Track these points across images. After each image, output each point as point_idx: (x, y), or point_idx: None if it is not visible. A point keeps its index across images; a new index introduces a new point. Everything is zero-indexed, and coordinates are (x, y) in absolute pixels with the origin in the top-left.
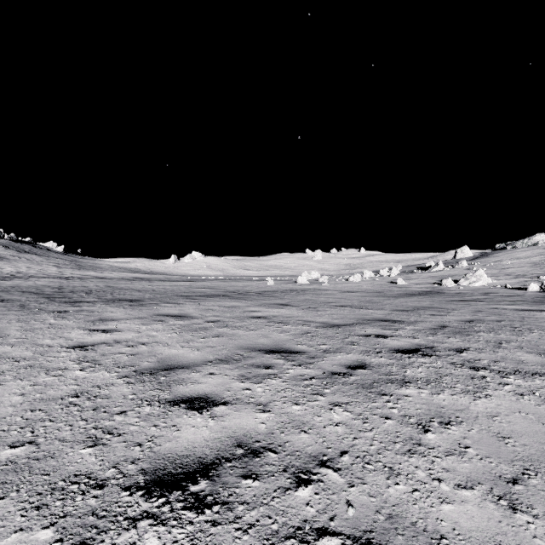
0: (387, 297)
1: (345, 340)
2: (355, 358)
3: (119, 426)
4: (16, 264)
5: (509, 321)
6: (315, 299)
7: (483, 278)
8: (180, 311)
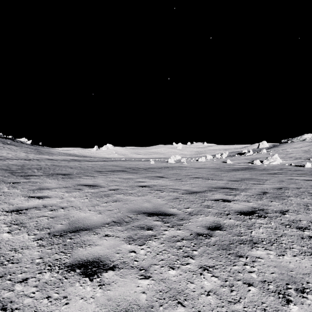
0: (223, 171)
1: (202, 204)
2: (212, 219)
3: (15, 298)
4: (1, 151)
5: (304, 188)
6: (179, 173)
7: (277, 160)
8: (93, 182)
